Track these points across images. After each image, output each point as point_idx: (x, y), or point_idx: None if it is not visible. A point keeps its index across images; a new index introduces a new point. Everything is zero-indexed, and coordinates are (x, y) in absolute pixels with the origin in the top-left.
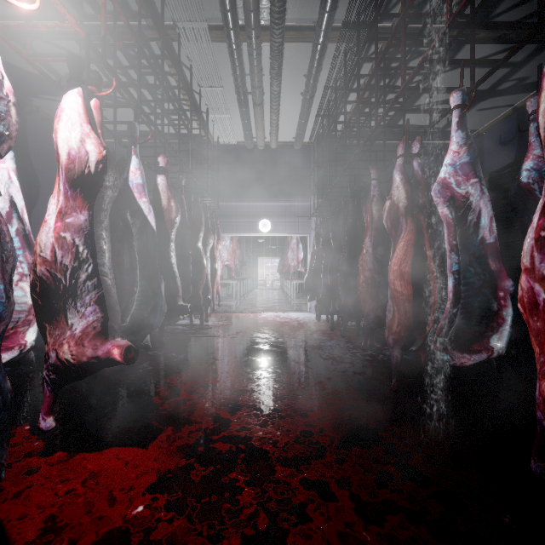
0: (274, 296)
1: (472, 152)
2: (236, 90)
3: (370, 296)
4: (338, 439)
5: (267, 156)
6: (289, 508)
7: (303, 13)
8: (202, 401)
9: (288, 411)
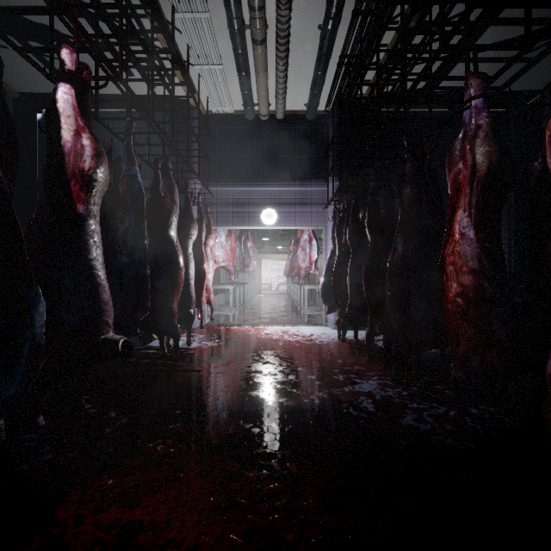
0: (280, 303)
1: None
2: (227, 17)
3: (471, 323)
4: None
5: (272, 128)
6: None
7: None
8: None
9: None
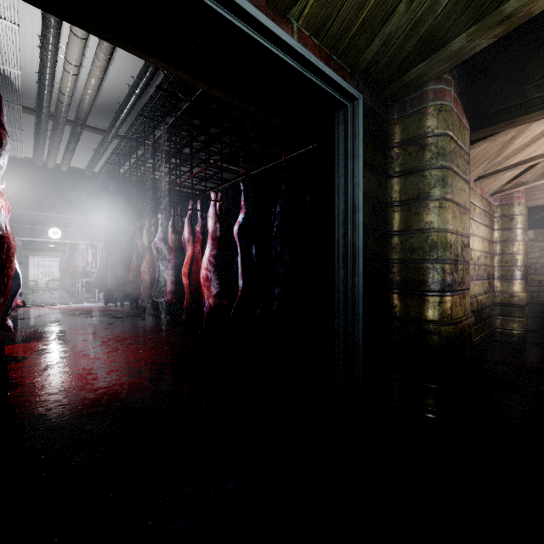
0: (57, 295)
1: (164, 234)
2: (36, 136)
3: (136, 283)
4: (117, 331)
5: (58, 175)
6: (100, 339)
7: (98, 123)
8: (44, 334)
9: (94, 330)
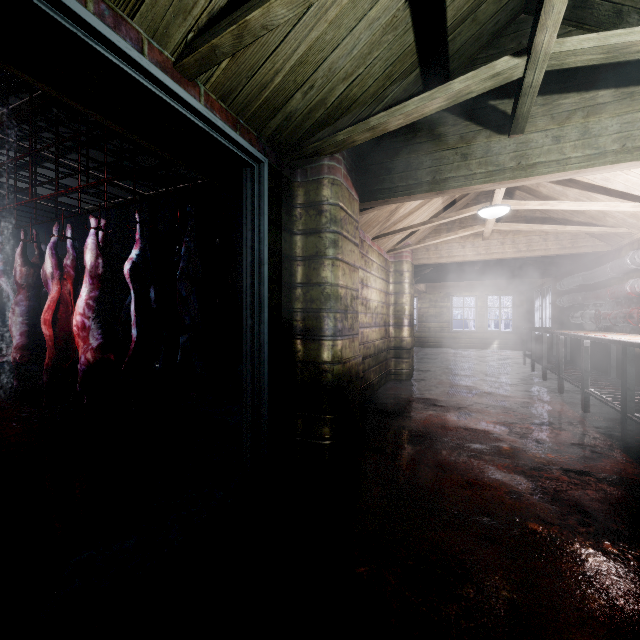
0: None
1: (6, 266)
2: None
3: None
4: None
5: None
6: None
7: None
8: None
9: None
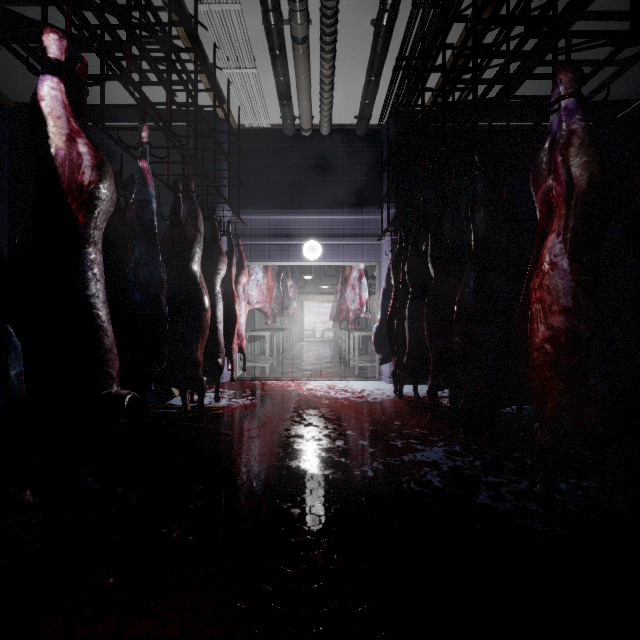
0: (326, 352)
1: None
2: (262, 9)
3: (565, 379)
4: None
5: (316, 146)
6: None
7: None
8: None
9: None
